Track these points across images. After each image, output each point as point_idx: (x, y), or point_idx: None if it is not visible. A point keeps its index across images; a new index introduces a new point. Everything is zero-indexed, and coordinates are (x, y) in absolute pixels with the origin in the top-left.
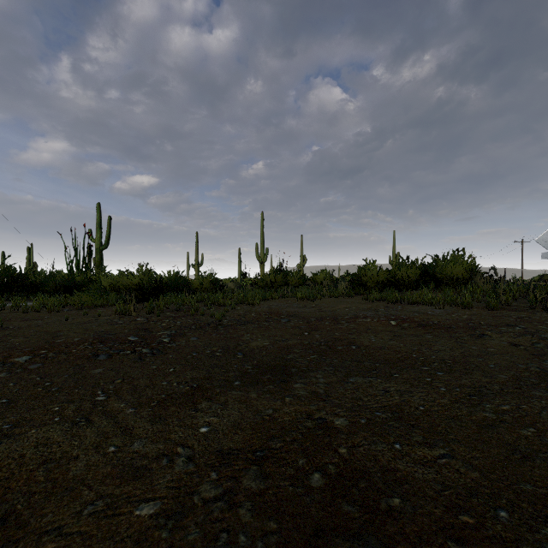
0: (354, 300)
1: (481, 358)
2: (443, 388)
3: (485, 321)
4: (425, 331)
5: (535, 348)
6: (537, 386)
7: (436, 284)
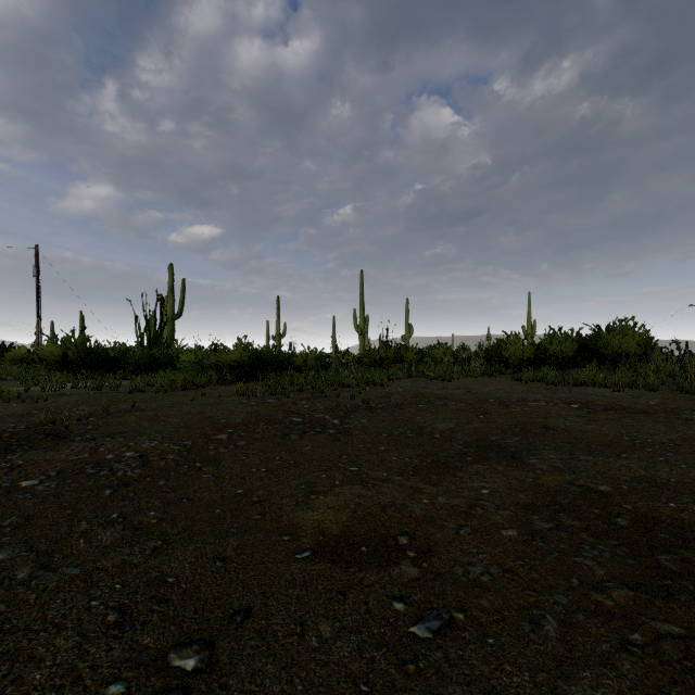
0: (500, 381)
1: None
2: (683, 465)
3: (684, 405)
4: (620, 415)
5: None
6: None
7: (598, 362)
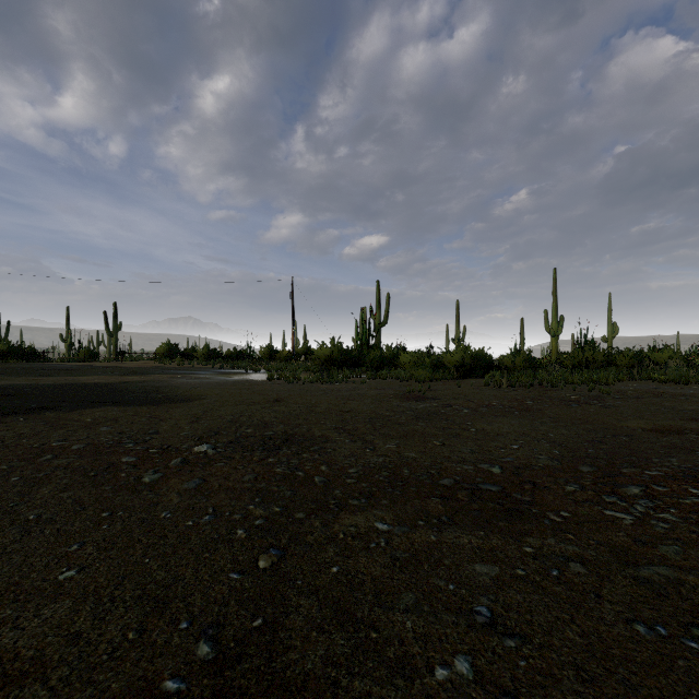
0: None
1: None
2: None
3: None
4: None
5: None
6: None
7: None
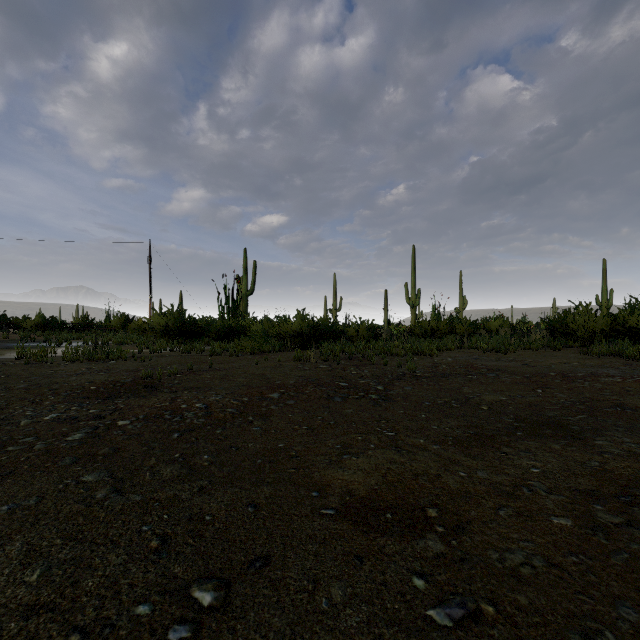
0: (565, 355)
1: None
2: None
3: None
4: None
5: None
6: None
7: None
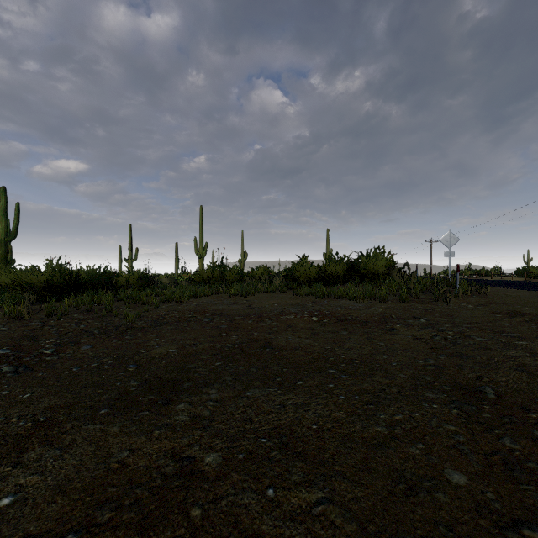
0: (285, 296)
1: (386, 355)
2: (343, 396)
3: (396, 314)
4: (342, 327)
5: (434, 341)
6: (431, 385)
7: (360, 279)
